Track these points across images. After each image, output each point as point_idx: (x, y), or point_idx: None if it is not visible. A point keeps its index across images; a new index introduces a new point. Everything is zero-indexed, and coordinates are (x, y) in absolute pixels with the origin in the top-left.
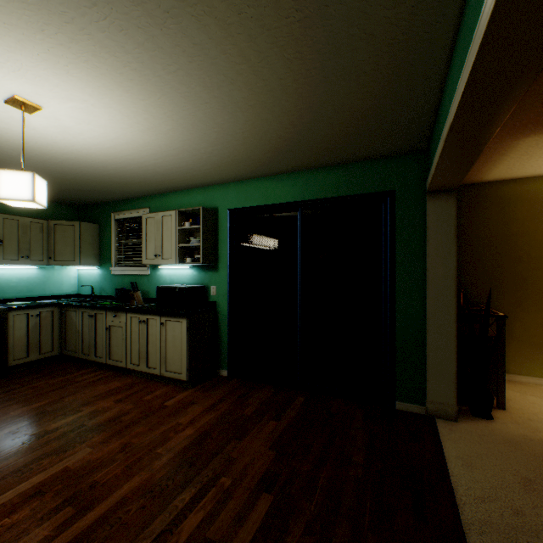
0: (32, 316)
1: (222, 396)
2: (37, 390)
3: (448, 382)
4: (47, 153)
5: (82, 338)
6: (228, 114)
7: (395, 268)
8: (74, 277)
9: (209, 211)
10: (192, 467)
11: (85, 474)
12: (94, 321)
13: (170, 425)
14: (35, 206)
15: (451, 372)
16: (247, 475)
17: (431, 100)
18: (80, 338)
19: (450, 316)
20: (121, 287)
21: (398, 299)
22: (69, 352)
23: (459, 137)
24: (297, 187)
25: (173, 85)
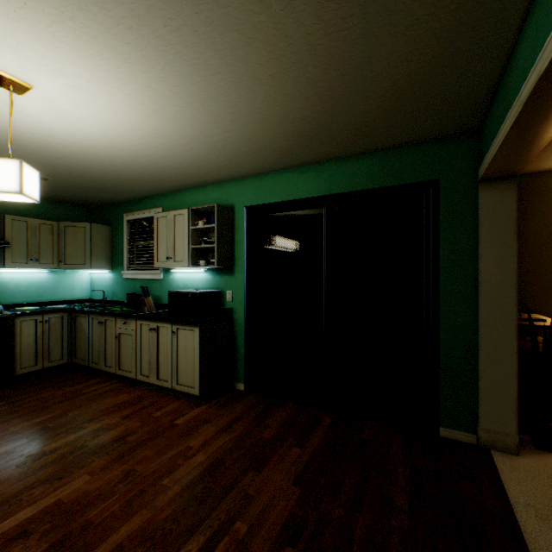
0: (41, 322)
1: (238, 414)
2: (42, 402)
3: (506, 407)
4: (49, 145)
5: (92, 345)
6: (244, 88)
7: (440, 271)
8: (86, 281)
9: (225, 209)
10: (201, 505)
11: (78, 510)
12: (104, 328)
13: (179, 449)
14: (25, 200)
15: (511, 396)
16: (266, 520)
17: (497, 58)
18: (89, 345)
19: (509, 329)
20: (133, 291)
21: (443, 307)
22: (79, 360)
23: (546, 95)
24: (322, 179)
25: (177, 49)
